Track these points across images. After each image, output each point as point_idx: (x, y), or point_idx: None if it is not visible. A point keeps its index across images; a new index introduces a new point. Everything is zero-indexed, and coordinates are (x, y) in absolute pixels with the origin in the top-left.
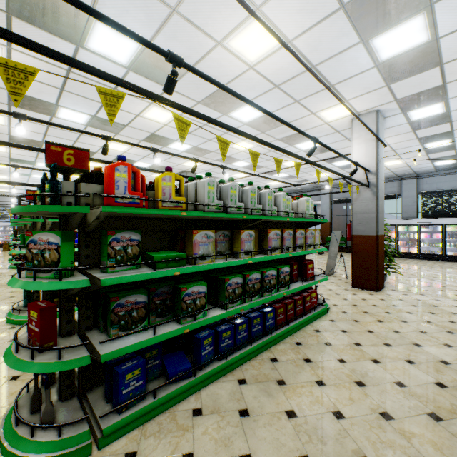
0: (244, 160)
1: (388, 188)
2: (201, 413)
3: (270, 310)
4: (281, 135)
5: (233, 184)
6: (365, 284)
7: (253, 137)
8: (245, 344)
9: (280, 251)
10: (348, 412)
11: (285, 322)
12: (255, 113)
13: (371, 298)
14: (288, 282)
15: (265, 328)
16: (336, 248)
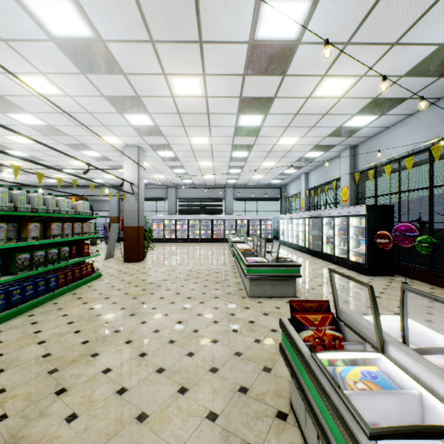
0: (22, 151)
1: (160, 192)
2: (1, 331)
3: (54, 276)
4: (66, 141)
5: (22, 192)
6: (132, 259)
7: (39, 163)
8: (33, 298)
9: (61, 237)
10: (97, 306)
11: (65, 283)
12: (38, 121)
13: (133, 266)
14: (68, 257)
15: (49, 288)
16: (116, 236)
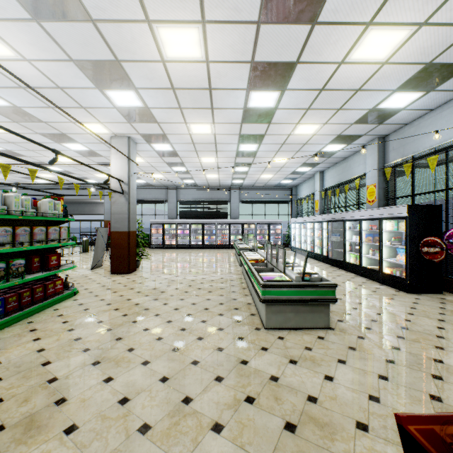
0: None
1: (160, 194)
2: None
3: None
4: (42, 130)
5: None
6: (121, 270)
7: None
8: None
9: (11, 246)
10: (51, 346)
11: (18, 308)
12: None
13: (121, 278)
14: (23, 273)
15: None
16: (104, 243)
